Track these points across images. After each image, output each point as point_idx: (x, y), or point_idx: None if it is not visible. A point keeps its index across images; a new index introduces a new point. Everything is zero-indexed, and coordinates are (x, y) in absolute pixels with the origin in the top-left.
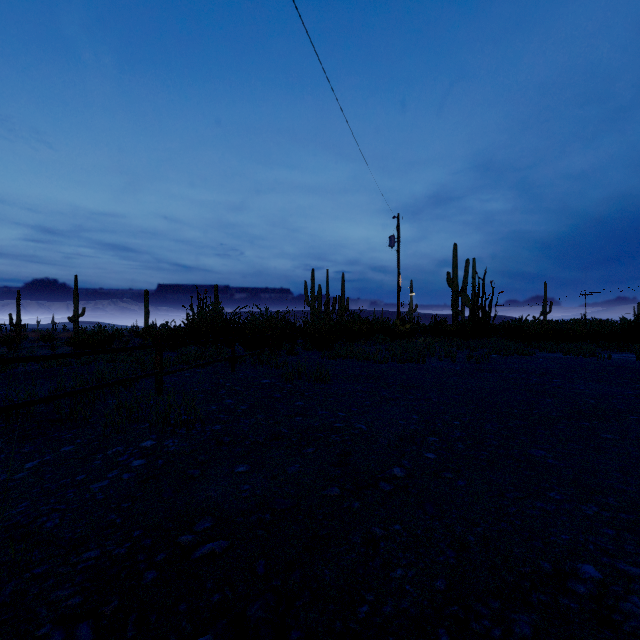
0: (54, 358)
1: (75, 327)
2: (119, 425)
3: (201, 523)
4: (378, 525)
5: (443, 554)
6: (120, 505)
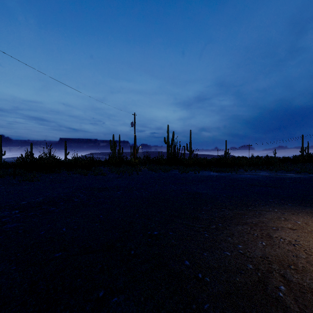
0: None
1: (0, 161)
2: None
3: None
4: None
5: None
6: None
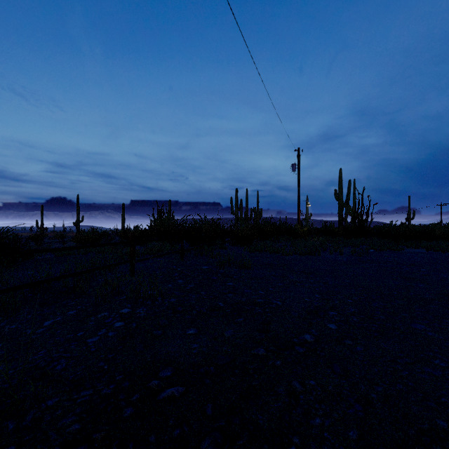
0: (63, 250)
1: (77, 229)
2: (106, 297)
3: (164, 372)
4: (297, 380)
5: (352, 407)
6: (107, 355)
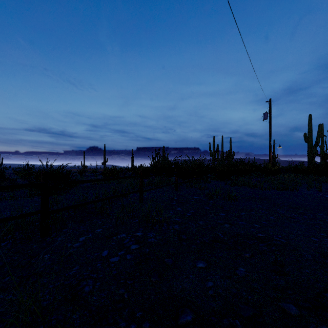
0: (93, 181)
1: (104, 167)
2: (123, 220)
3: (183, 316)
4: None
5: None
6: (126, 281)
